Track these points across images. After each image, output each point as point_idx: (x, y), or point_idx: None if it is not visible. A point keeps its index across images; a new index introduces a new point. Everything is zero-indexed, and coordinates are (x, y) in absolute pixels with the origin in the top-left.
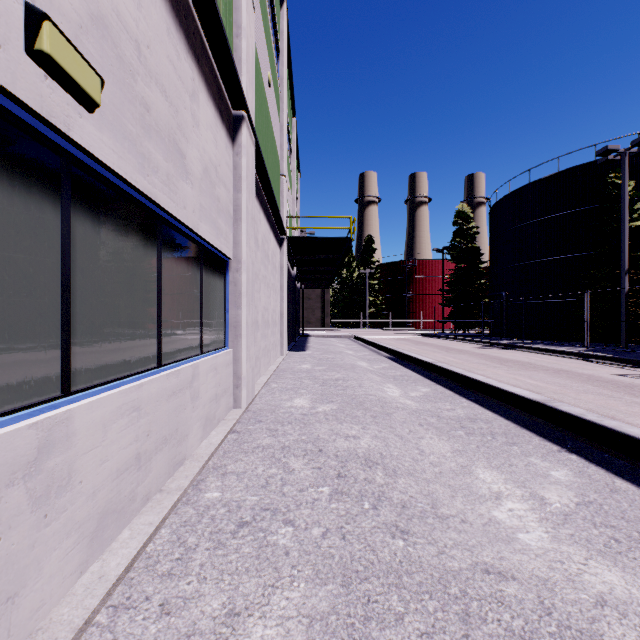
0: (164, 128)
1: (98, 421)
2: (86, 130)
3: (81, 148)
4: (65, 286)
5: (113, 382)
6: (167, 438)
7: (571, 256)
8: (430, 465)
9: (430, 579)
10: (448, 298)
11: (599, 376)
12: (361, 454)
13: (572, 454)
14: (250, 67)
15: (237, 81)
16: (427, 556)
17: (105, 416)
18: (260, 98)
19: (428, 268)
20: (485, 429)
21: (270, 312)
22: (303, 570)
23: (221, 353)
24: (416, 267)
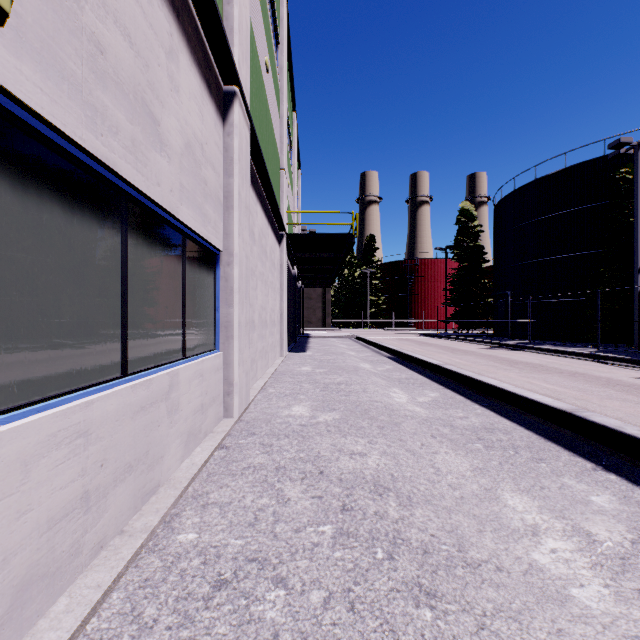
0: (128, 81)
1: (13, 458)
2: None
3: None
4: None
5: (48, 400)
6: (132, 464)
7: (579, 254)
8: (449, 488)
9: None
10: (451, 298)
11: (618, 379)
12: (369, 477)
13: (610, 473)
14: (243, 40)
15: (227, 48)
16: (464, 635)
17: (26, 450)
18: (257, 82)
19: (430, 267)
20: (505, 441)
21: (268, 311)
22: None
23: (209, 357)
24: (418, 266)
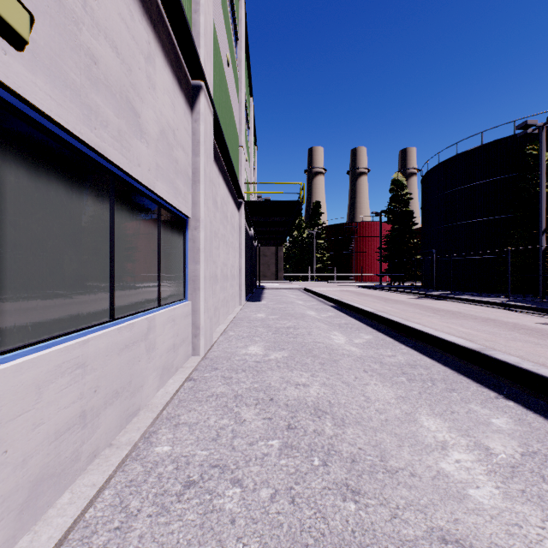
0: (115, 84)
1: (30, 383)
2: (13, 69)
3: (7, 88)
4: None
5: (54, 339)
6: (118, 391)
7: (493, 218)
8: (376, 412)
9: None
10: (385, 255)
11: (523, 324)
12: (310, 403)
13: (509, 401)
14: (208, 42)
15: (194, 51)
16: (380, 521)
17: (39, 377)
18: (219, 74)
19: (367, 229)
20: (425, 375)
21: (229, 267)
22: (249, 543)
23: (179, 305)
24: (357, 228)
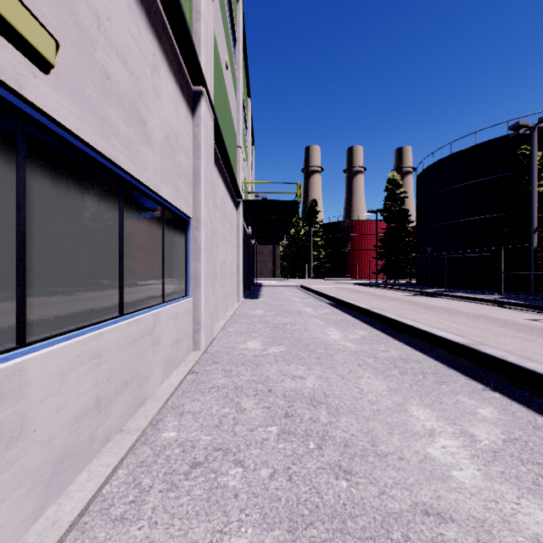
0: (125, 96)
1: (54, 370)
2: (41, 90)
3: (36, 107)
4: (20, 241)
5: (73, 332)
6: (128, 381)
7: (487, 217)
8: (369, 403)
9: (373, 523)
10: (381, 253)
11: (514, 321)
12: (306, 394)
13: (496, 392)
14: (208, 49)
15: (196, 59)
16: (369, 497)
17: (62, 365)
18: (218, 78)
19: (364, 227)
20: (416, 369)
21: (227, 265)
22: (251, 514)
23: (182, 302)
24: (353, 226)
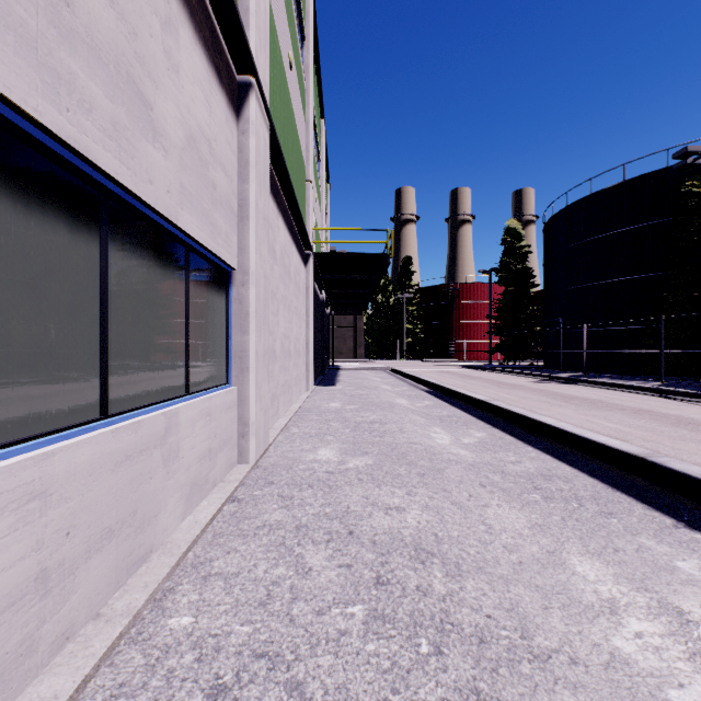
0: (106, 48)
1: None
2: None
3: None
4: None
5: None
6: (113, 529)
7: (639, 277)
8: (504, 550)
9: None
10: (496, 326)
11: (690, 417)
12: (409, 538)
13: (695, 531)
14: (261, 24)
15: (240, 28)
16: None
17: None
18: (278, 78)
19: (473, 292)
20: (566, 491)
21: (292, 340)
22: None
23: (218, 393)
24: (459, 291)
